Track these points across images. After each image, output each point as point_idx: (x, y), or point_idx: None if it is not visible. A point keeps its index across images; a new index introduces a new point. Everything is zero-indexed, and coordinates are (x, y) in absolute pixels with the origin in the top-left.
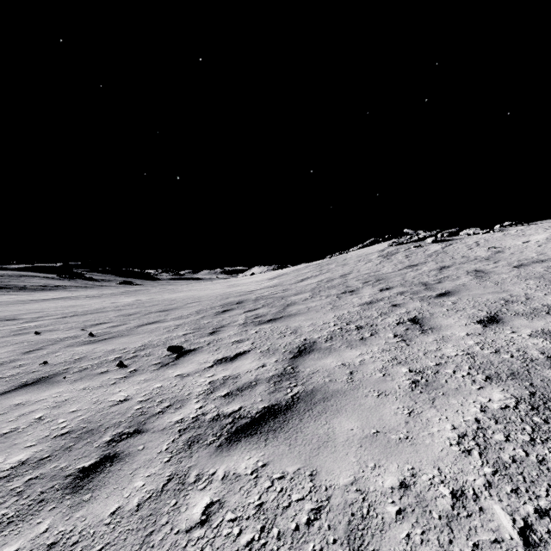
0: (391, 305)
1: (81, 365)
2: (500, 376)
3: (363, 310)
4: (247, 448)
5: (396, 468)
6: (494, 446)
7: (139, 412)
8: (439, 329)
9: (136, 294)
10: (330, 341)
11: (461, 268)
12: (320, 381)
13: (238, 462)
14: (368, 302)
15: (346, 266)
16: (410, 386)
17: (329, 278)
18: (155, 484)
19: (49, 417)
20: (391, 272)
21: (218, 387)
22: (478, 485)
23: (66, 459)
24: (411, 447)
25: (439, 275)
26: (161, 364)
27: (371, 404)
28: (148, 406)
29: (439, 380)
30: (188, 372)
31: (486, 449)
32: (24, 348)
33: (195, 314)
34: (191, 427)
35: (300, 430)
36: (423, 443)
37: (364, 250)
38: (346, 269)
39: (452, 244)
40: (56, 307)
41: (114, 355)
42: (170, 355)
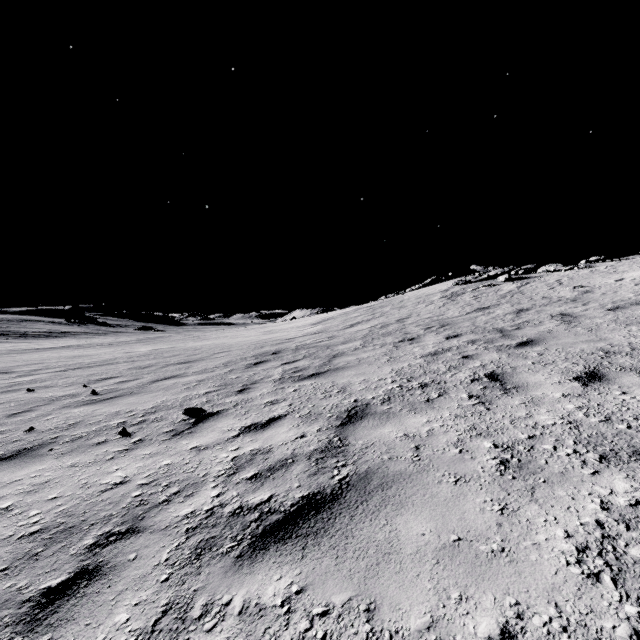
0: (461, 356)
1: (74, 433)
2: (619, 456)
3: (427, 363)
4: (277, 562)
5: (492, 603)
6: (633, 567)
7: (138, 501)
8: (526, 388)
9: (155, 342)
10: (387, 403)
11: (542, 311)
12: (377, 459)
13: (264, 585)
14: (433, 353)
15: (403, 309)
16: (497, 469)
17: (383, 323)
18: (144, 619)
19: (19, 506)
20: (458, 316)
21: (243, 466)
22: (621, 637)
23: (28, 573)
24: (511, 566)
25: (517, 319)
26: (174, 432)
27: (447, 494)
28: (150, 493)
29: (536, 461)
30: (206, 443)
31: (622, 573)
32: (10, 409)
33: (221, 367)
34: (203, 525)
35: (351, 534)
36: (527, 560)
37: (424, 290)
38: (403, 312)
39: (529, 283)
40: (59, 358)
41: (118, 419)
42: (187, 419)
